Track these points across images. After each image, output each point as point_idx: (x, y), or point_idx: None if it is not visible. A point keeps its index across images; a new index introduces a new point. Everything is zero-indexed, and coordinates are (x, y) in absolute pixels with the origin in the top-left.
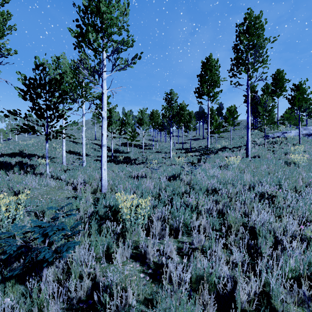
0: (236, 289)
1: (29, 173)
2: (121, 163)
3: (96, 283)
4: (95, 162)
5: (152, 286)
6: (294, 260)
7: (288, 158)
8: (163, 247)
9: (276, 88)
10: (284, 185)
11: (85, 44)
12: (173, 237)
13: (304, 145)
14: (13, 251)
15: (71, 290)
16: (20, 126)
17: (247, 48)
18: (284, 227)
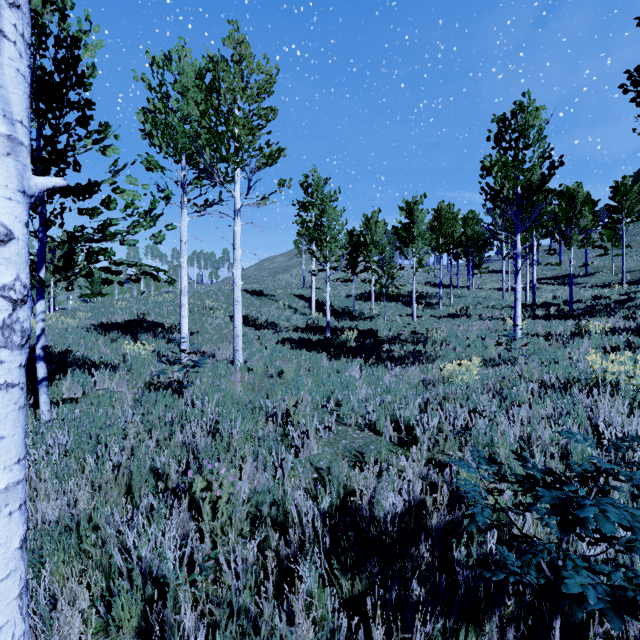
0: None
1: None
2: (347, 354)
3: None
4: (277, 348)
5: None
6: None
7: None
8: None
9: None
10: None
11: None
12: None
13: None
14: None
15: None
16: None
17: None
18: None
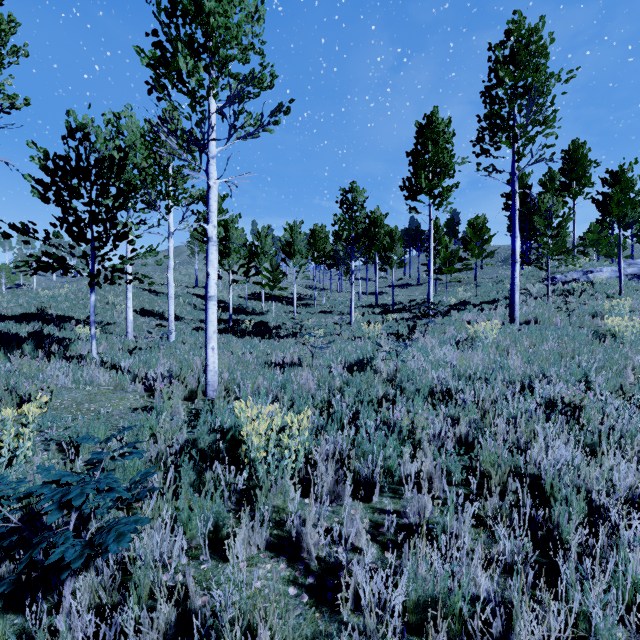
0: (513, 633)
1: (56, 356)
2: (249, 335)
3: (187, 613)
4: (195, 332)
5: (316, 619)
6: (637, 556)
7: (598, 325)
8: (339, 526)
9: (570, 181)
10: (596, 382)
11: (171, 80)
12: (362, 499)
13: (631, 297)
14: (3, 536)
15: (128, 632)
16: (36, 258)
17: (512, 95)
18: (608, 479)
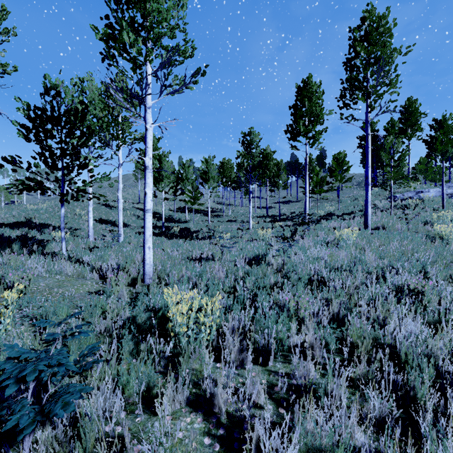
0: None
1: (36, 253)
2: (176, 237)
3: None
4: (138, 235)
5: None
6: None
7: (429, 230)
8: (244, 388)
9: (406, 127)
10: (432, 272)
11: (117, 50)
12: (260, 364)
13: (451, 210)
14: None
15: None
16: (21, 182)
17: (366, 64)
18: (449, 350)
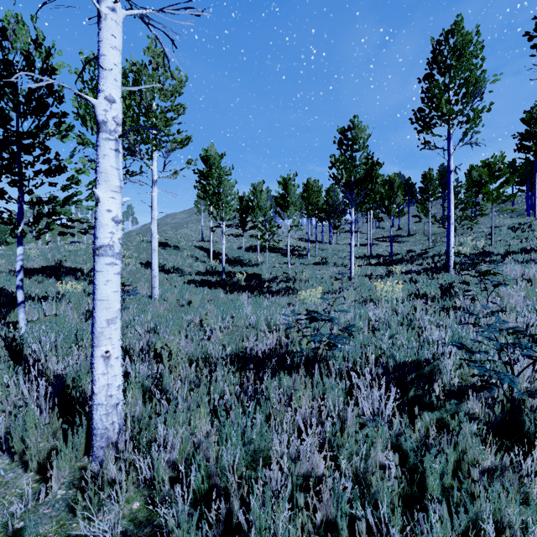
0: None
1: None
2: (239, 290)
3: None
4: (184, 286)
5: None
6: None
7: None
8: None
9: None
10: None
11: None
12: None
13: None
14: None
15: None
16: None
17: None
18: None
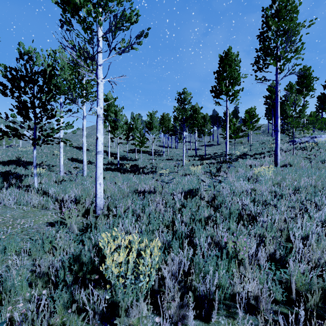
0: None
1: (13, 186)
2: (127, 172)
3: None
4: None
5: None
6: None
7: None
8: None
9: (301, 88)
10: None
11: (70, 11)
12: (202, 318)
13: None
14: None
15: None
16: None
17: (276, 36)
18: None
